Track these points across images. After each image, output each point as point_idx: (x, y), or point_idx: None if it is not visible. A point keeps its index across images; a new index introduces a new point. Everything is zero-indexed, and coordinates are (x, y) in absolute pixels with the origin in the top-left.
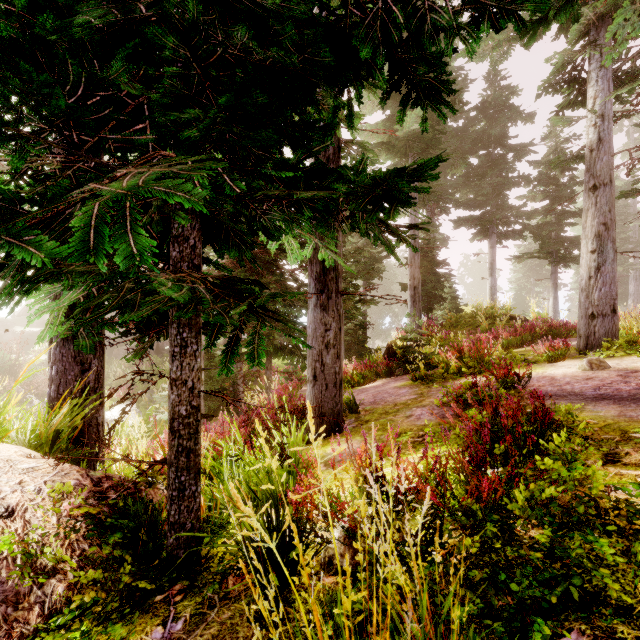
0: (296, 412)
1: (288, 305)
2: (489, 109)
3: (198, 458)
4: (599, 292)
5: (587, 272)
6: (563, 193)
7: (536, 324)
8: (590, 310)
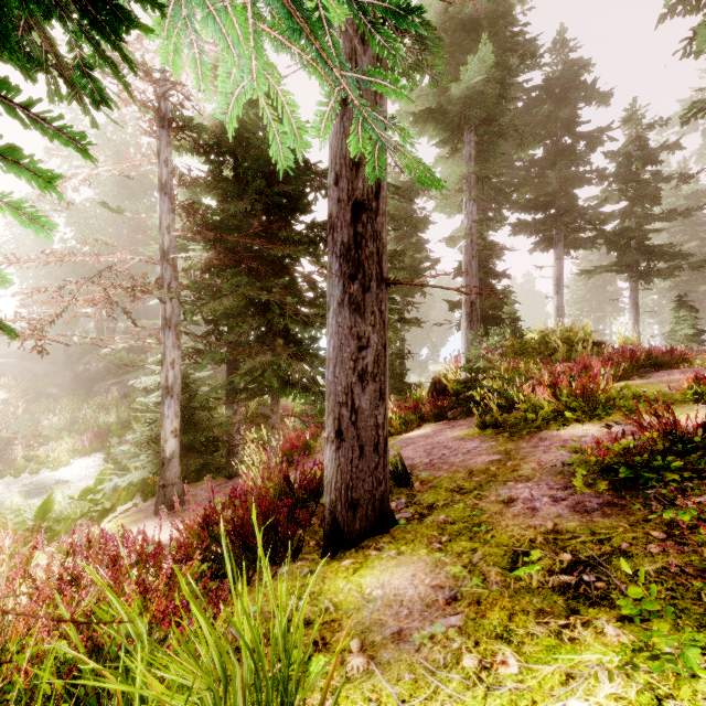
0: (309, 487)
1: (302, 321)
2: (556, 86)
3: None
4: None
5: None
6: (649, 189)
7: (637, 350)
8: None
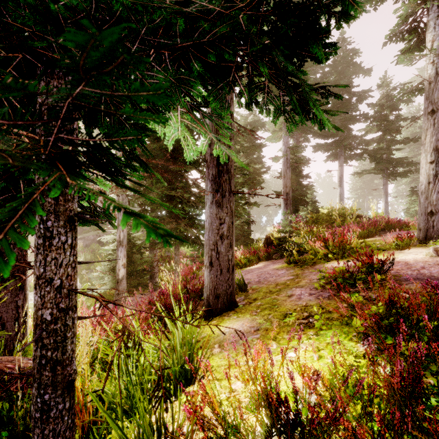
0: (196, 291)
1: (191, 206)
2: (339, 65)
3: (68, 369)
4: (437, 194)
5: (426, 179)
6: (393, 126)
7: (378, 220)
8: (429, 208)
